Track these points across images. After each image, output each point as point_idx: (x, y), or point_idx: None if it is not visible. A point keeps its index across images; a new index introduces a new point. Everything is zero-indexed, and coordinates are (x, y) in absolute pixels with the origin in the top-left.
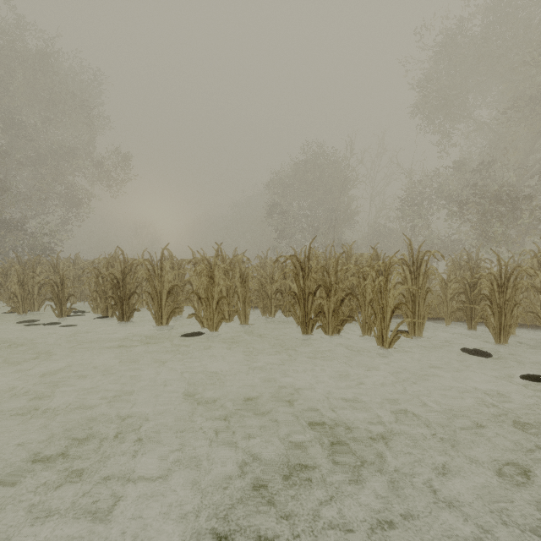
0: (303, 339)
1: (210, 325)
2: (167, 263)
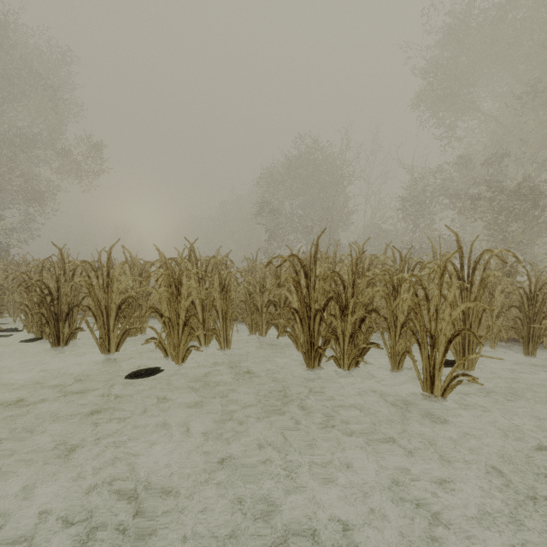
0: (308, 375)
1: (174, 356)
2: (117, 266)
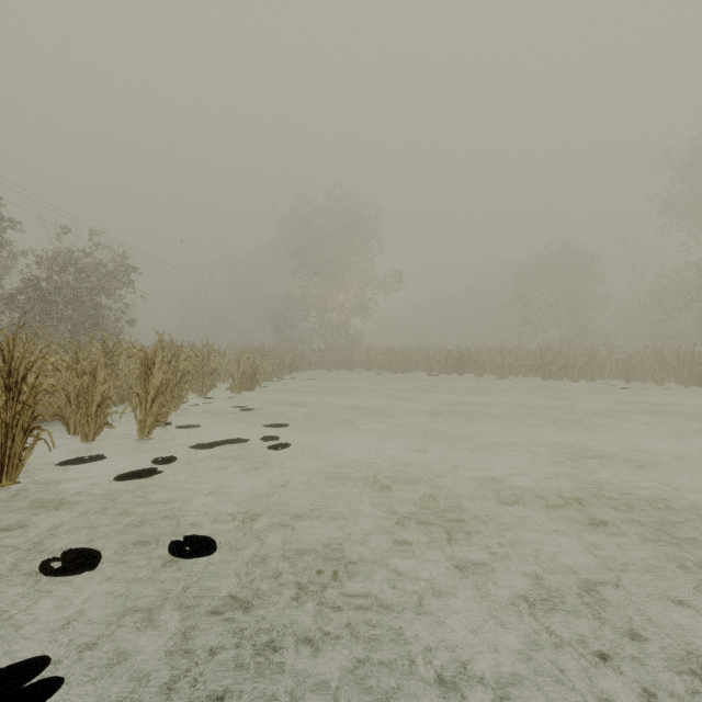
0: (544, 382)
1: (504, 377)
2: (482, 353)
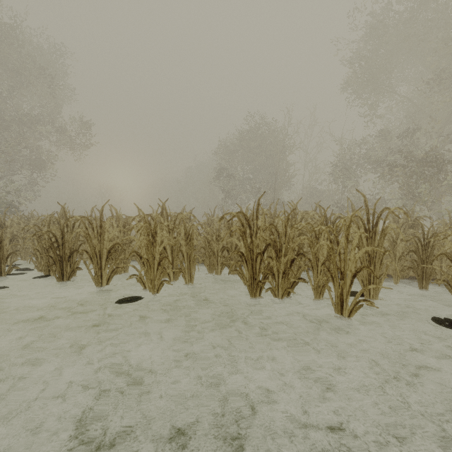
0: (251, 302)
1: (151, 288)
2: (107, 220)
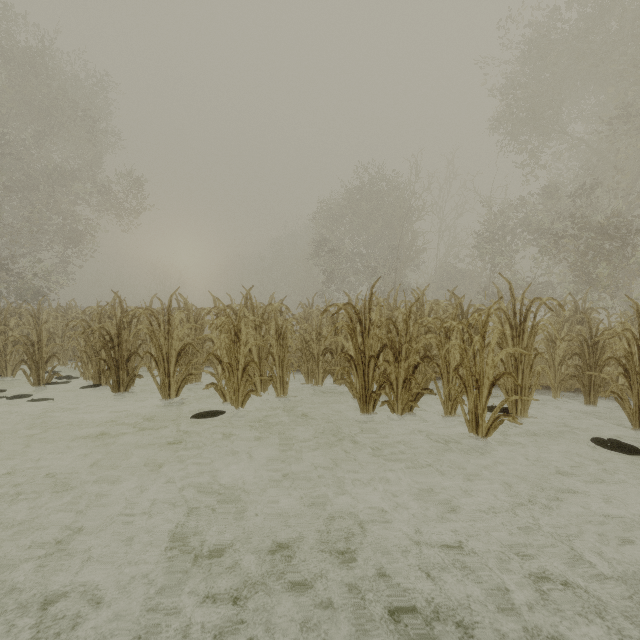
0: (362, 419)
1: (234, 400)
2: (177, 314)
